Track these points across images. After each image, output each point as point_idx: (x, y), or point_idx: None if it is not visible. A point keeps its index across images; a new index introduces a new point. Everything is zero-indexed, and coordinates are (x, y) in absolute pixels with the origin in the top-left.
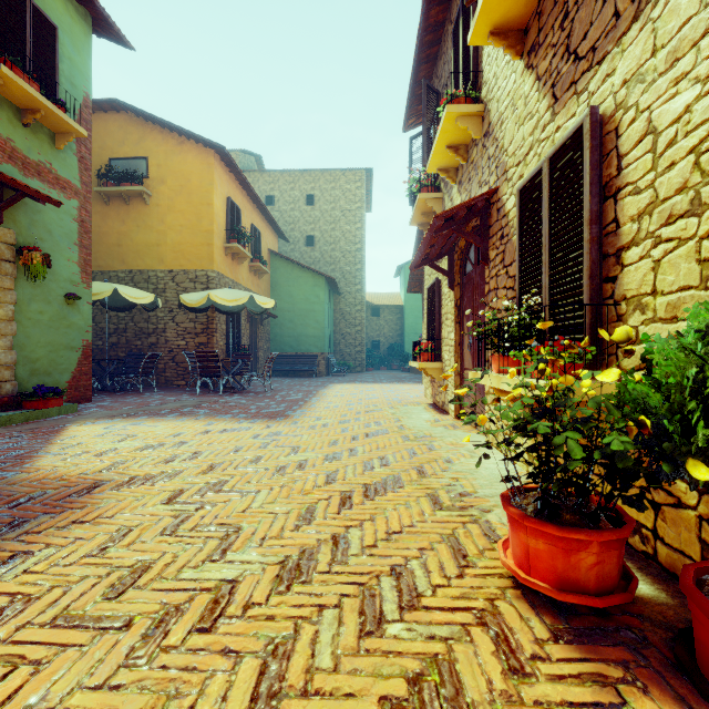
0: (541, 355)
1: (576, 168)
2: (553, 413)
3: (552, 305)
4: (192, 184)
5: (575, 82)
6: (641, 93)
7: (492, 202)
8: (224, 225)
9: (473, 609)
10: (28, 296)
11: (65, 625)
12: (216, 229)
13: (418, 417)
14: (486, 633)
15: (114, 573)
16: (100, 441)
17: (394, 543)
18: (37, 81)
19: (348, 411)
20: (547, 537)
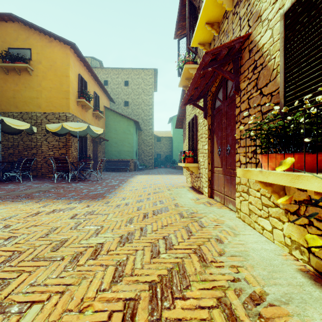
0: None
1: None
2: None
3: None
4: (57, 64)
5: None
6: None
7: (243, 47)
8: (76, 89)
9: None
10: None
11: None
12: (71, 90)
13: (185, 196)
14: None
15: None
16: None
17: None
18: None
19: (143, 192)
20: None
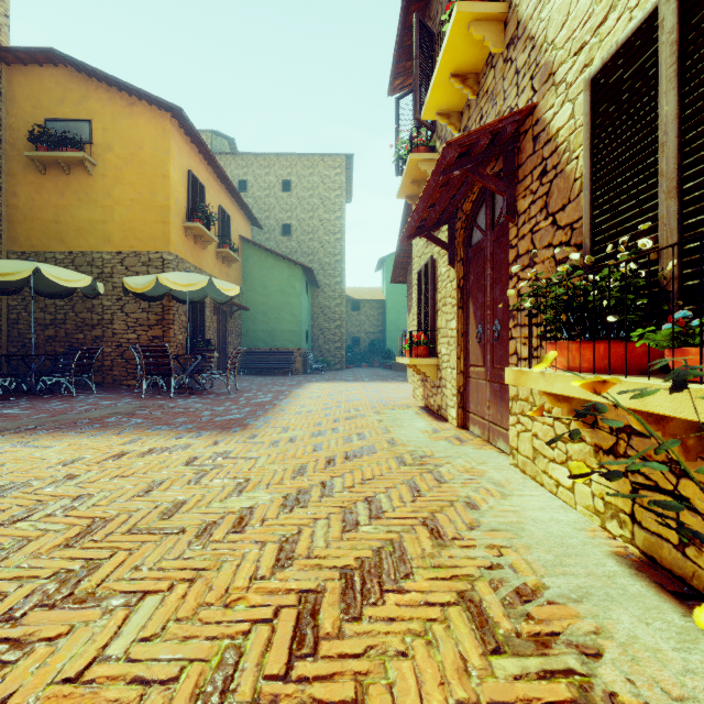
0: None
1: None
2: None
3: None
4: (144, 152)
5: None
6: None
7: (523, 130)
8: (184, 202)
9: None
10: None
11: None
12: (173, 206)
13: (410, 425)
14: None
15: None
16: None
17: None
18: None
19: (324, 418)
20: None
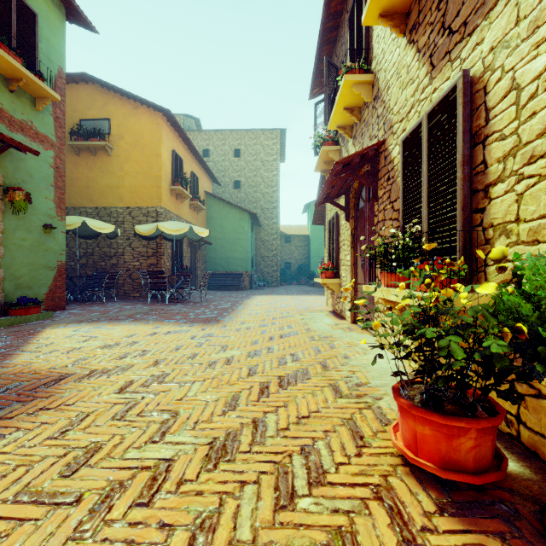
0: (426, 271)
1: (451, 121)
2: (436, 320)
3: (432, 231)
4: (144, 139)
5: (449, 52)
6: (506, 57)
7: (380, 151)
8: (170, 172)
9: (370, 485)
10: (13, 226)
11: (25, 500)
12: (163, 175)
13: (321, 321)
14: (382, 506)
15: (71, 453)
16: (68, 341)
17: (304, 426)
18: (20, 56)
19: (266, 317)
20: (432, 424)
